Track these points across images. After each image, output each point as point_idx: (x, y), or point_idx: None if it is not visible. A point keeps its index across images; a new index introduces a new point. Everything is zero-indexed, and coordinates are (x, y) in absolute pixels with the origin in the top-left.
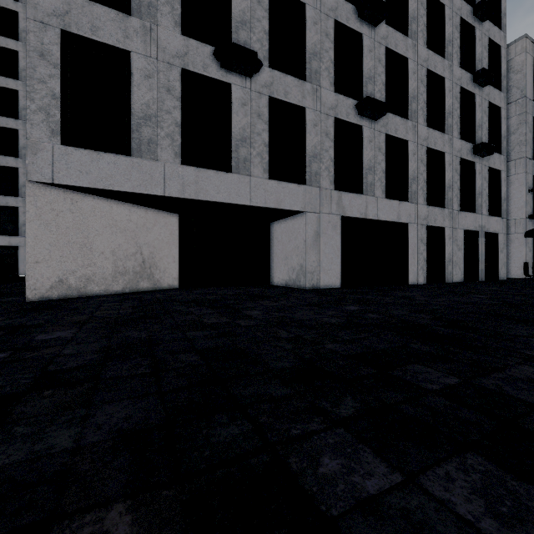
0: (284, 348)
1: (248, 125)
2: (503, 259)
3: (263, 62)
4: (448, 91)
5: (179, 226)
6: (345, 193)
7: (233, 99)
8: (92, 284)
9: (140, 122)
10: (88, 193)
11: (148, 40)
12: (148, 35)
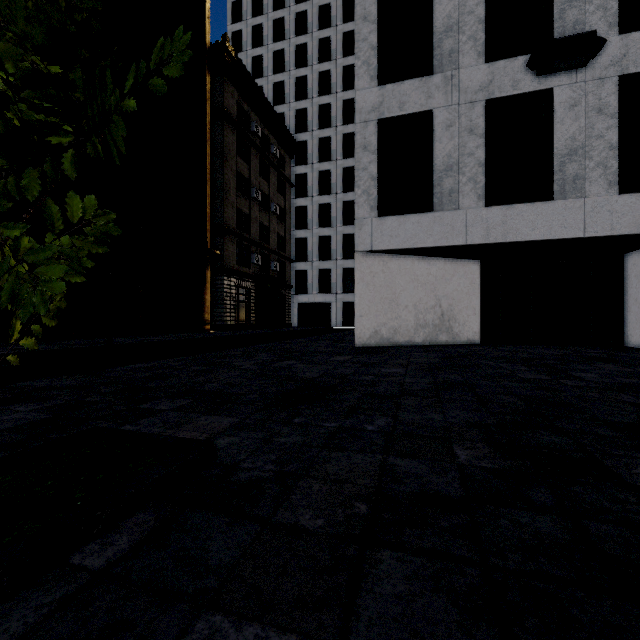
0: (624, 409)
1: (579, 131)
2: None
3: (607, 33)
4: None
5: (480, 273)
6: None
7: (555, 106)
8: (398, 336)
9: (441, 175)
10: (394, 254)
11: (449, 89)
12: (449, 84)
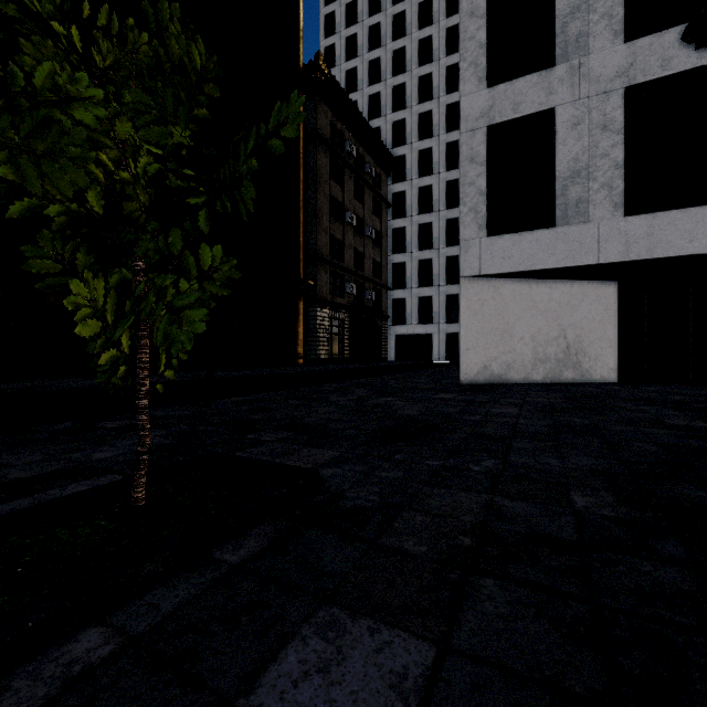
0: None
1: None
2: None
3: None
4: None
5: (618, 297)
6: None
7: None
8: (511, 372)
9: (566, 183)
10: (507, 278)
11: (575, 81)
12: (575, 75)
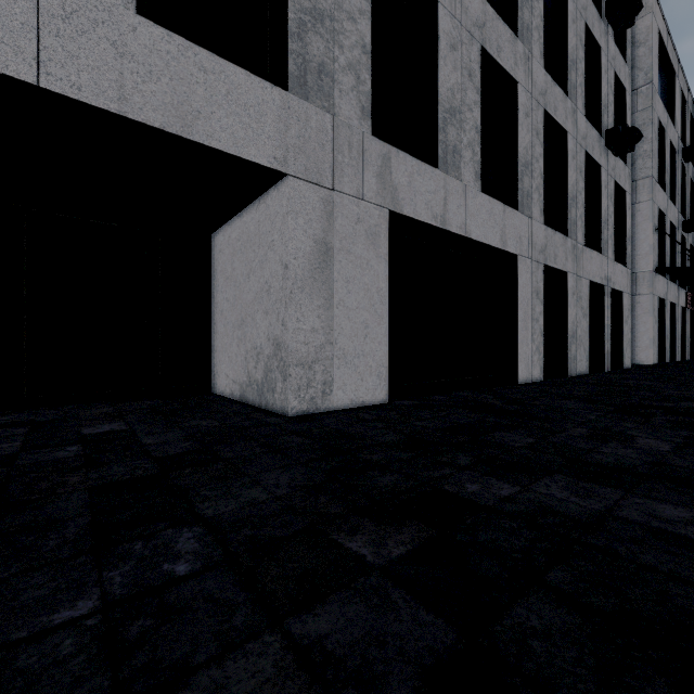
0: None
1: None
2: (628, 334)
3: None
4: (571, 20)
5: None
6: (398, 152)
7: None
8: None
9: None
10: None
11: None
12: None
